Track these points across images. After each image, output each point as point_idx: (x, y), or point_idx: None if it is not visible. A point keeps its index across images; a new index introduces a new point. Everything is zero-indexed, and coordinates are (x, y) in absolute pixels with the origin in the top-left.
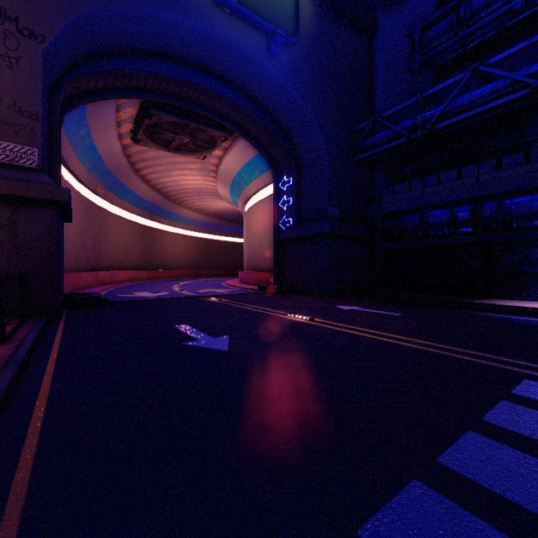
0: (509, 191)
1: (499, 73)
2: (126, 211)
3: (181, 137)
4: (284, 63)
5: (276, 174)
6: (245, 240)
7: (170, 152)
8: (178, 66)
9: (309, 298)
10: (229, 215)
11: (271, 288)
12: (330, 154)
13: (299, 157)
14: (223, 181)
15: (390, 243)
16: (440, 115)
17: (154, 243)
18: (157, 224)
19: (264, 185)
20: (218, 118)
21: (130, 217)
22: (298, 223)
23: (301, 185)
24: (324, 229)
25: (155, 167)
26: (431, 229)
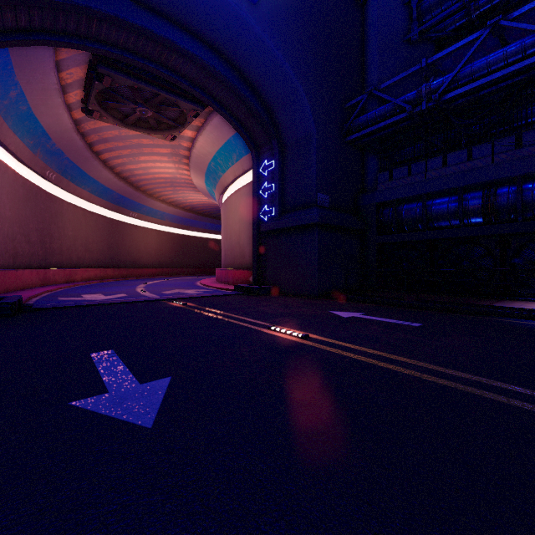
0: (531, 173)
1: (526, 27)
2: (87, 201)
3: (143, 109)
4: (265, 14)
5: (256, 157)
6: (222, 235)
7: (132, 129)
8: (130, 7)
9: (296, 300)
10: (206, 210)
11: (251, 289)
12: (319, 131)
13: (283, 136)
14: (197, 169)
15: (386, 236)
16: (450, 83)
17: (122, 238)
18: (126, 217)
19: (242, 171)
20: (186, 84)
21: (93, 208)
22: (282, 212)
23: (285, 168)
24: (313, 219)
25: (118, 151)
26: (435, 219)
